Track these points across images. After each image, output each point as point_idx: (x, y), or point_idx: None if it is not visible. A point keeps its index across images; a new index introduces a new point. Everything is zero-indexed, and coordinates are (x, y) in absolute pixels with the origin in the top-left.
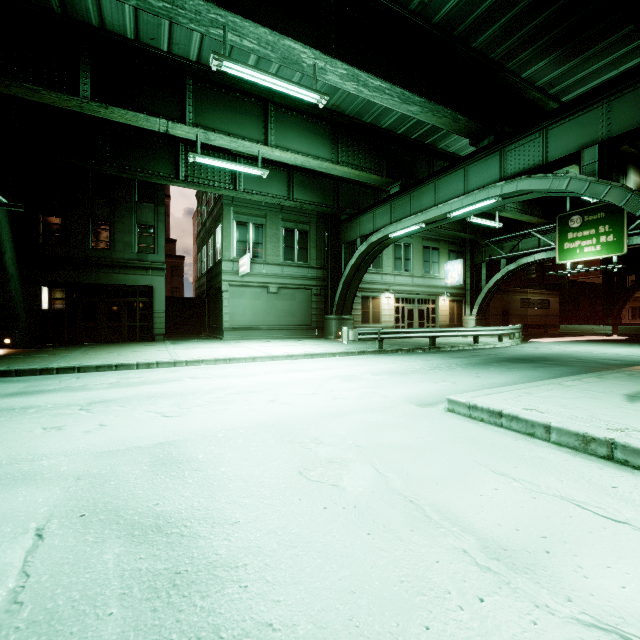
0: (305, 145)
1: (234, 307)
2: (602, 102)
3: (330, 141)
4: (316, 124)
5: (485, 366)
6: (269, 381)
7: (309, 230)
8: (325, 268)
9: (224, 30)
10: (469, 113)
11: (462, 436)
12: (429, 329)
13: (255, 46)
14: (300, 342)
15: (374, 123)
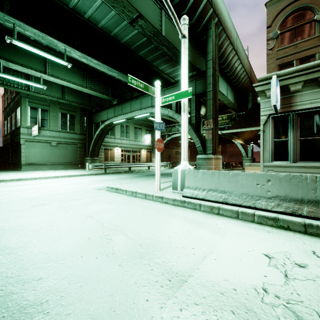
0: (68, 76)
1: (29, 153)
2: (178, 86)
3: (82, 76)
4: (74, 67)
5: (140, 177)
6: (38, 186)
7: (76, 115)
8: (85, 134)
9: (14, 25)
10: (139, 79)
11: (99, 195)
12: (128, 163)
13: (33, 35)
14: (68, 171)
15: (104, 72)
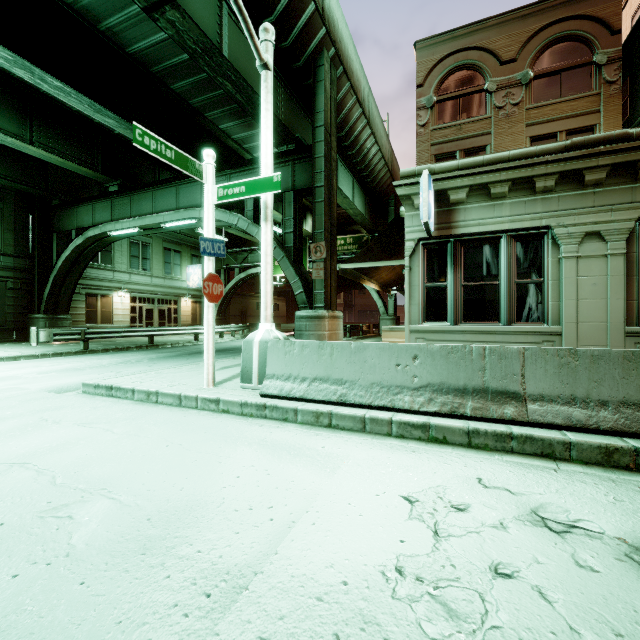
0: None
1: None
2: (258, 169)
3: (19, 114)
4: None
5: (173, 358)
6: None
7: (2, 208)
8: (29, 258)
9: None
10: (173, 142)
11: (57, 406)
12: (147, 328)
13: None
14: None
15: (83, 114)
